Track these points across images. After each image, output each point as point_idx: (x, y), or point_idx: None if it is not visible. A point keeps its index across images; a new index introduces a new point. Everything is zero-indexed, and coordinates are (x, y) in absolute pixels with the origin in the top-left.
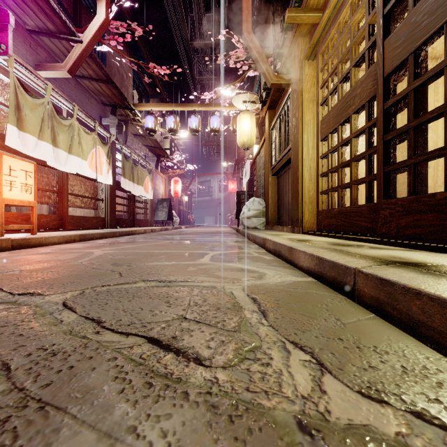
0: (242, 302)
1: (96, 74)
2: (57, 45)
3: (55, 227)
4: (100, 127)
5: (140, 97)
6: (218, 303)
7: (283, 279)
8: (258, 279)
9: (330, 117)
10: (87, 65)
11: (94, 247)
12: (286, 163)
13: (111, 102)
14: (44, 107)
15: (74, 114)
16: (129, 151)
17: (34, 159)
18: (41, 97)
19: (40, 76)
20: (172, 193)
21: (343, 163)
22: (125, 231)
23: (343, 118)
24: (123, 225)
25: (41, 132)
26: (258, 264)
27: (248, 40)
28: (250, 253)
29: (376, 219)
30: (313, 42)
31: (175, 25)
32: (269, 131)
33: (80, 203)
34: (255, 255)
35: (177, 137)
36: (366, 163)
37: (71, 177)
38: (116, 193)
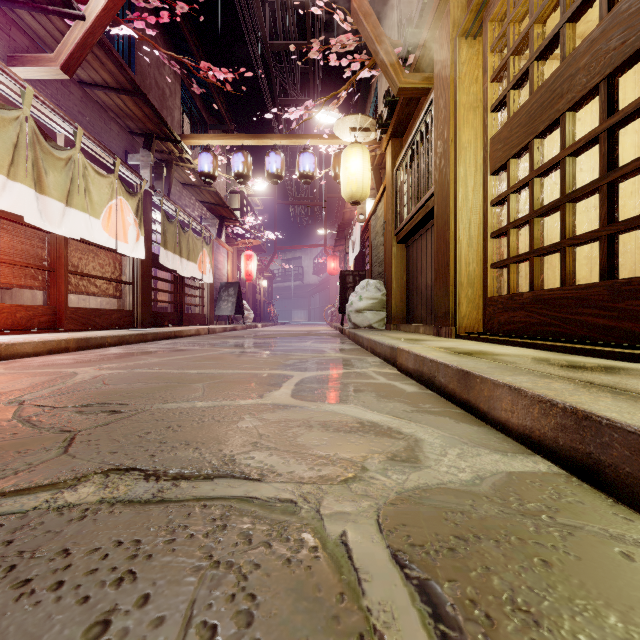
0: (388, 623)
1: (114, 79)
2: (46, 26)
3: (44, 326)
4: (124, 167)
5: (193, 128)
6: (298, 638)
7: (472, 463)
8: (407, 463)
9: (512, 128)
10: (99, 63)
11: (90, 362)
12: (423, 221)
13: (143, 129)
14: (19, 124)
15: (76, 141)
16: (174, 208)
17: (4, 213)
18: (13, 107)
19: (13, 73)
20: (243, 275)
21: (543, 208)
22: (163, 332)
23: (543, 123)
24: (164, 322)
25: (13, 166)
26: (394, 406)
27: (362, 15)
28: (370, 377)
29: (632, 312)
30: (478, 0)
31: (245, 13)
32: (392, 173)
33: (91, 288)
34: (380, 381)
35: (252, 192)
36: (602, 200)
37: (74, 246)
38: (159, 274)
